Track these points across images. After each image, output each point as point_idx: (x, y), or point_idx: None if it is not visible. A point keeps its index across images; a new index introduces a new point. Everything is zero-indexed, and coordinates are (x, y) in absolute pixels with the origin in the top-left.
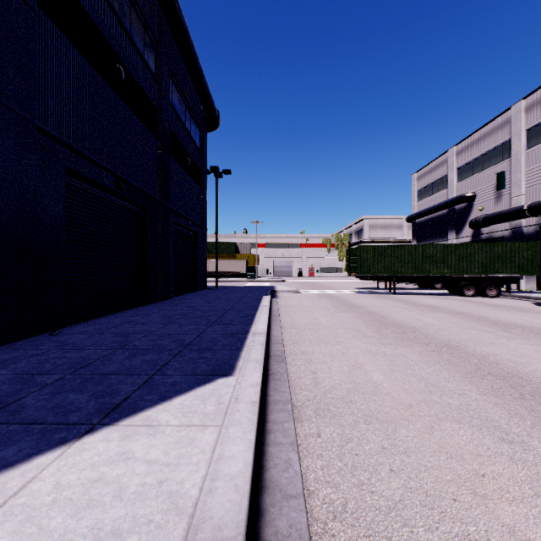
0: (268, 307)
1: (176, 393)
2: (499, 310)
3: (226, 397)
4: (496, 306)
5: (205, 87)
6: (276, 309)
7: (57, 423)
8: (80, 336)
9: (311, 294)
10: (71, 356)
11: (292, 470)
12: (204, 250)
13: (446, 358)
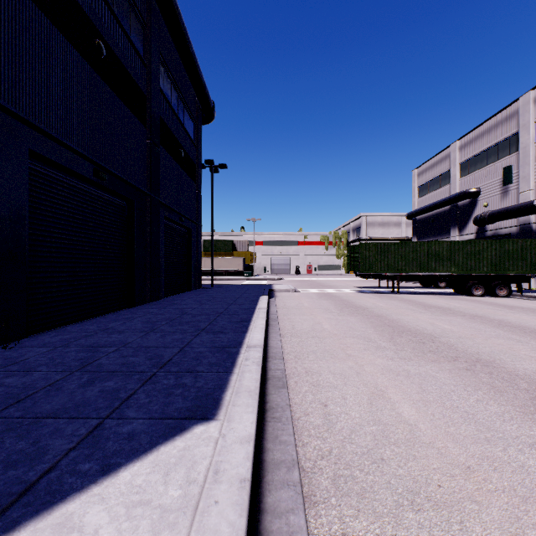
0: (265, 310)
1: (128, 457)
2: (517, 313)
3: (202, 467)
4: (512, 308)
5: (199, 75)
6: (274, 312)
7: None
8: (39, 349)
9: (310, 294)
10: (11, 382)
11: None
12: (198, 248)
13: (486, 381)
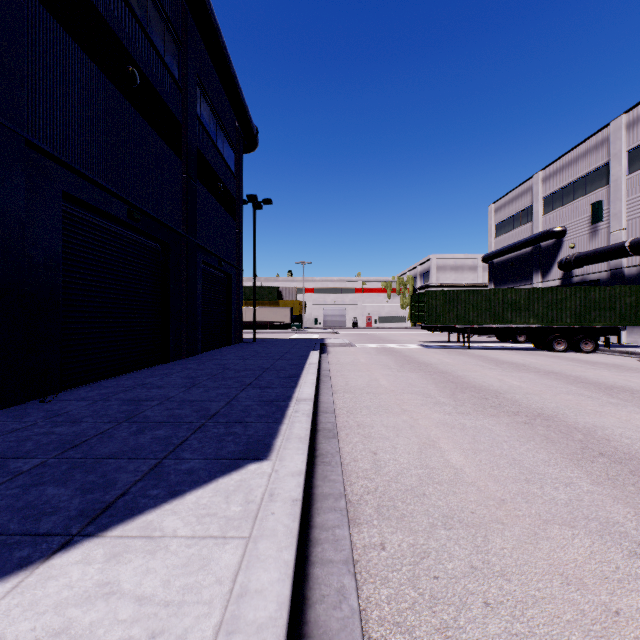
0: (316, 365)
1: (191, 486)
2: (598, 369)
3: (258, 492)
4: (594, 364)
5: (241, 98)
6: (327, 368)
7: (22, 534)
8: (79, 403)
9: (369, 349)
10: (61, 431)
11: (346, 606)
12: (239, 296)
13: (542, 433)
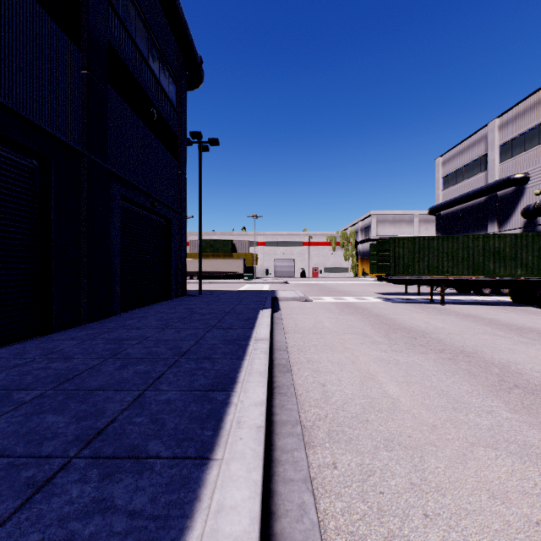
0: (267, 344)
1: None
2: None
3: None
4: None
5: (177, 7)
6: (282, 344)
7: None
8: None
9: (326, 304)
10: None
11: None
12: (181, 244)
13: None
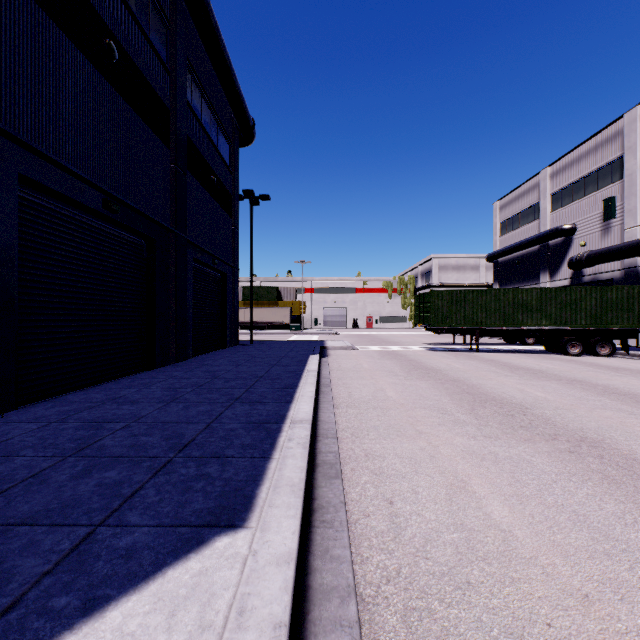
0: (315, 373)
1: (121, 586)
2: (624, 376)
3: (222, 602)
4: (617, 370)
5: (236, 86)
6: (327, 375)
7: None
8: (28, 426)
9: (371, 352)
10: None
11: None
12: (235, 296)
13: (597, 468)
